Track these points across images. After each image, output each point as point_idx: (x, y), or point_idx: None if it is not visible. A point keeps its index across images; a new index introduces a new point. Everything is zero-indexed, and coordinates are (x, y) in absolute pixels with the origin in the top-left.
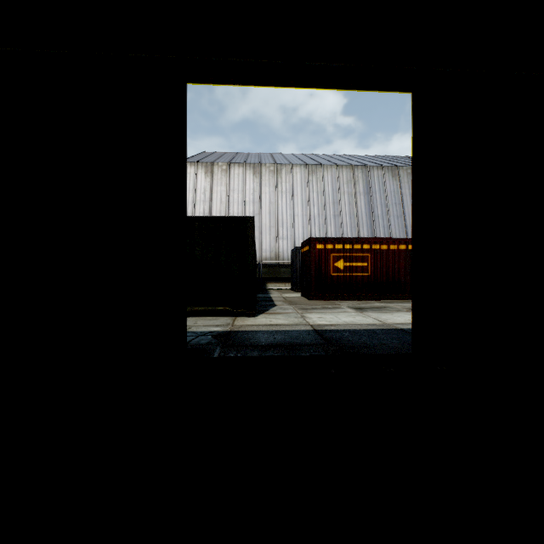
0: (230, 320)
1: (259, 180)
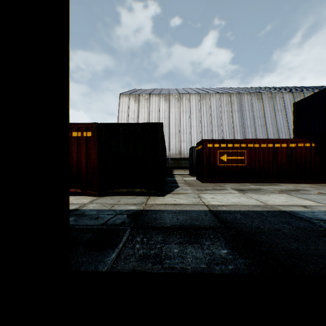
0: (145, 199)
1: (168, 104)
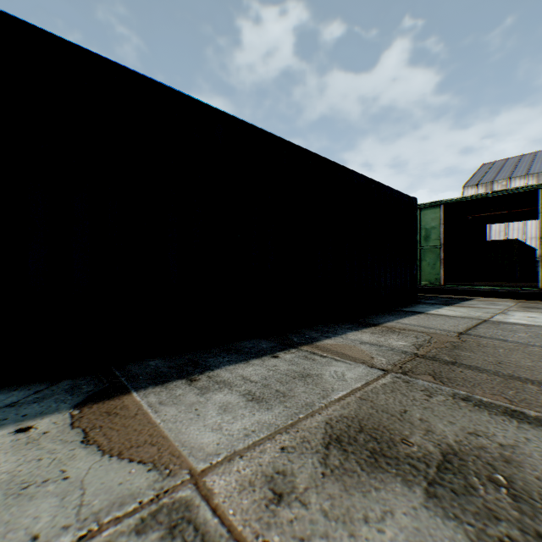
0: None
1: None
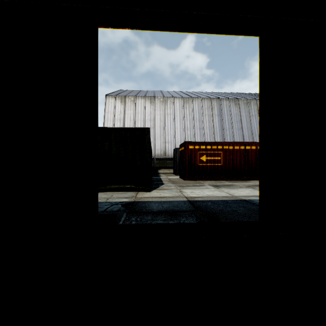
0: (134, 194)
1: (154, 107)
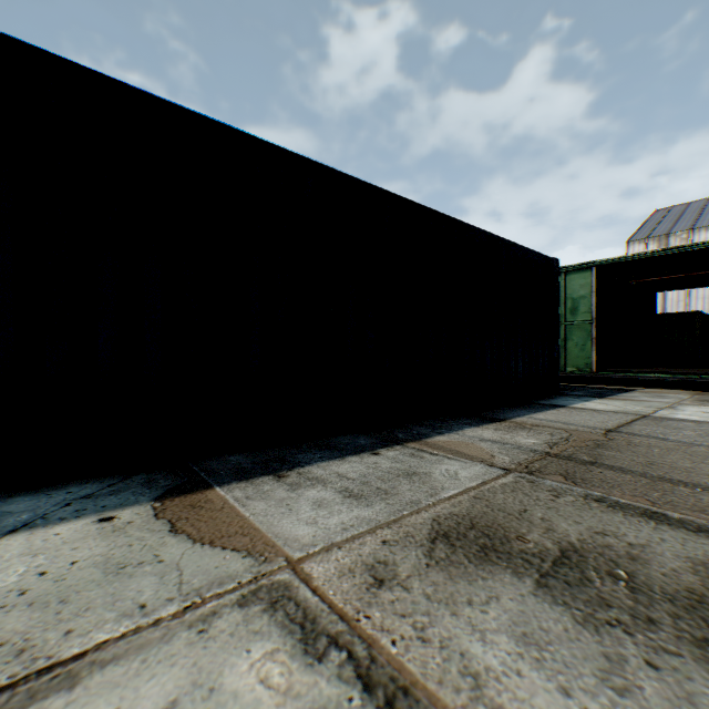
0: None
1: None
